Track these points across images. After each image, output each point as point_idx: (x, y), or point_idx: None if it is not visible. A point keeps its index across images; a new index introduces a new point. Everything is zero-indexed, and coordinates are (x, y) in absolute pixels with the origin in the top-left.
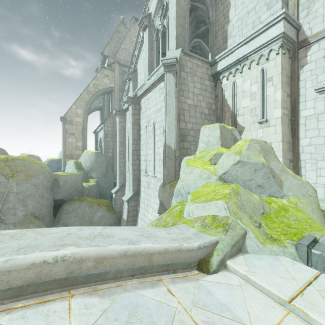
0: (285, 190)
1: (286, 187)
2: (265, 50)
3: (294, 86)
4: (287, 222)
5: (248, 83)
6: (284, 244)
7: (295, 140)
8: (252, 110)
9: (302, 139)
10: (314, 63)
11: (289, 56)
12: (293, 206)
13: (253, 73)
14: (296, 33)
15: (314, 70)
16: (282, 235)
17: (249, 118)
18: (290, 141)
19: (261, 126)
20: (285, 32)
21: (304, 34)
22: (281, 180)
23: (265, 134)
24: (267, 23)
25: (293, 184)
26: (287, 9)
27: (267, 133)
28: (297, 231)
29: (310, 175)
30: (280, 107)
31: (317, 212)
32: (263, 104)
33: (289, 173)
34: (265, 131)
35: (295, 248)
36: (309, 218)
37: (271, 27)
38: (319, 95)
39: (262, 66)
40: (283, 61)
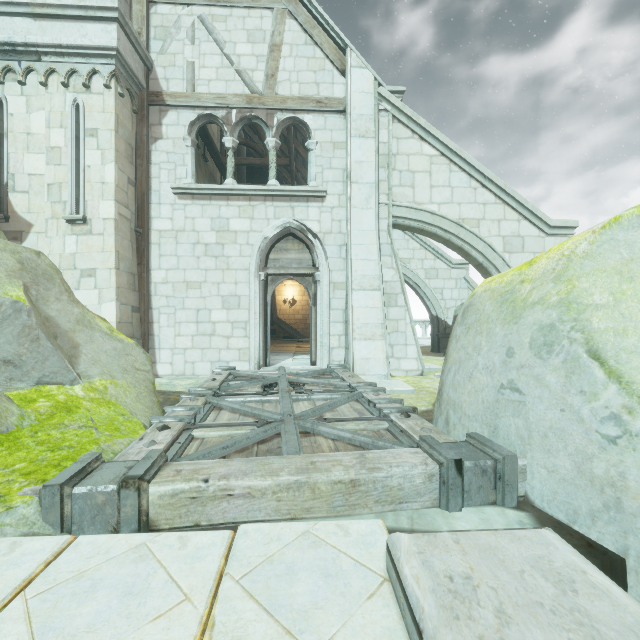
0: (85, 365)
1: (88, 358)
2: (83, 64)
3: (142, 168)
4: (59, 437)
5: (41, 117)
6: (9, 504)
7: (143, 271)
8: (52, 187)
9: (156, 271)
10: (172, 143)
11: (133, 108)
12: (95, 398)
13: (54, 100)
14: (146, 72)
15: (172, 154)
16: (21, 479)
17: (44, 204)
18: (134, 271)
19: (75, 230)
20: (121, 51)
21: (158, 83)
22: (75, 344)
23: (82, 250)
24: (84, 4)
25: (104, 351)
26: (131, 16)
27: (88, 248)
28: (72, 452)
29: (167, 336)
30: (112, 199)
31: (148, 397)
32: (79, 183)
33: (98, 329)
34: (83, 242)
35: (39, 500)
36: (123, 413)
37: (94, 20)
38: (178, 199)
39: (77, 97)
40: (120, 110)
